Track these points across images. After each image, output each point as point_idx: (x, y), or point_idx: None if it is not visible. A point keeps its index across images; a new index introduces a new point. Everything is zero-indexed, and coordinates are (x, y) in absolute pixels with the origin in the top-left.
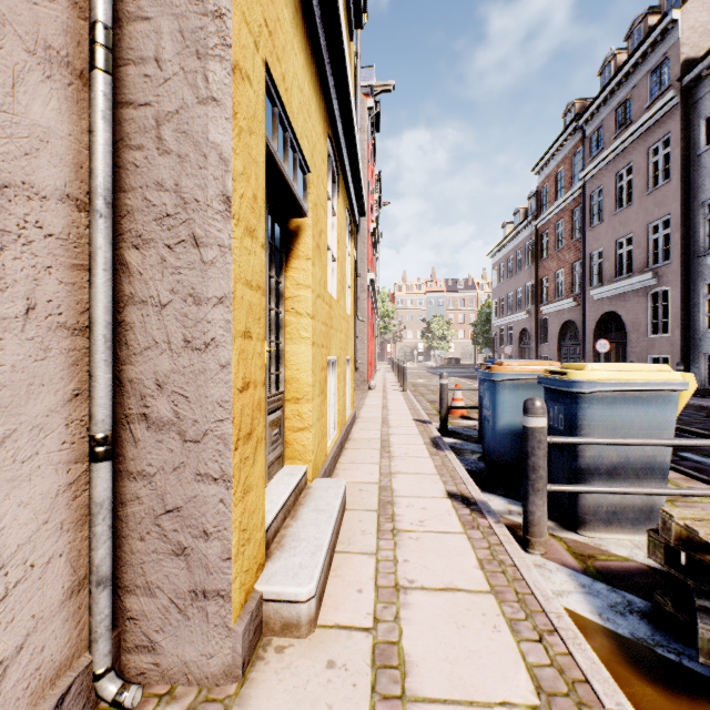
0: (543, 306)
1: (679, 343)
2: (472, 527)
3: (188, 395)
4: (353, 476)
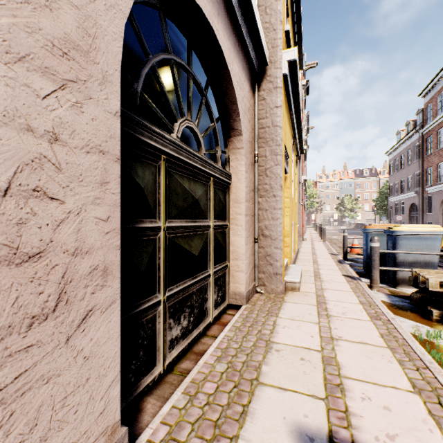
0: (427, 188)
1: None
2: (350, 282)
3: (272, 230)
4: (302, 268)
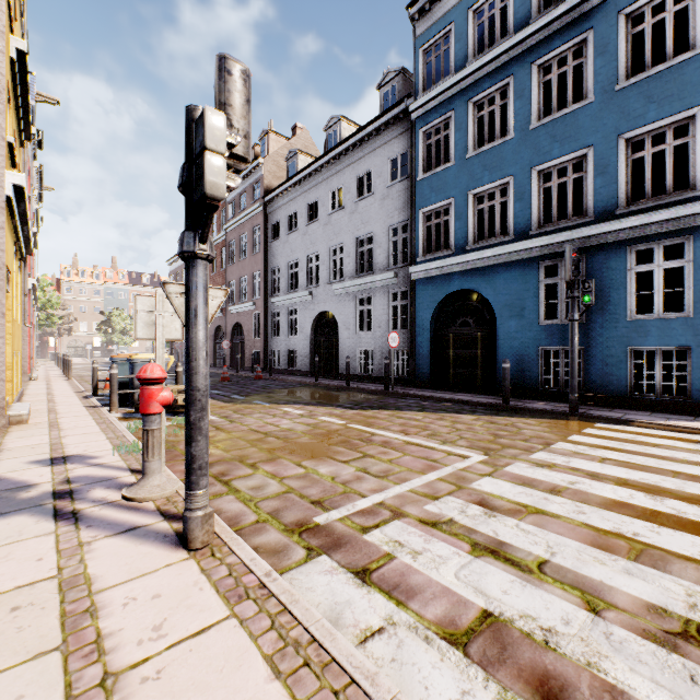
0: None
1: (263, 343)
2: (91, 410)
3: None
4: (31, 408)
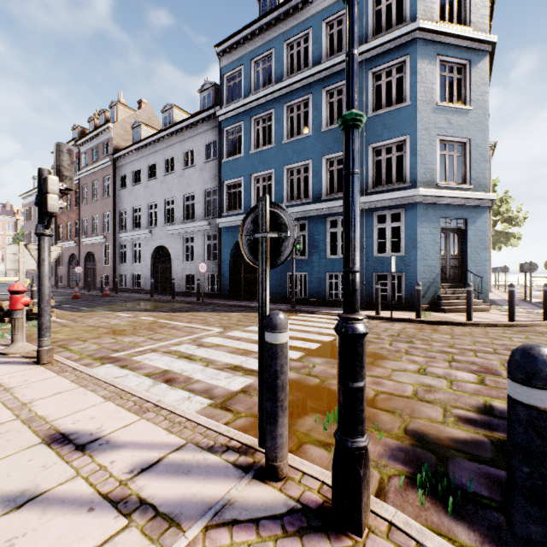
0: (59, 243)
1: (113, 269)
2: None
3: None
4: None
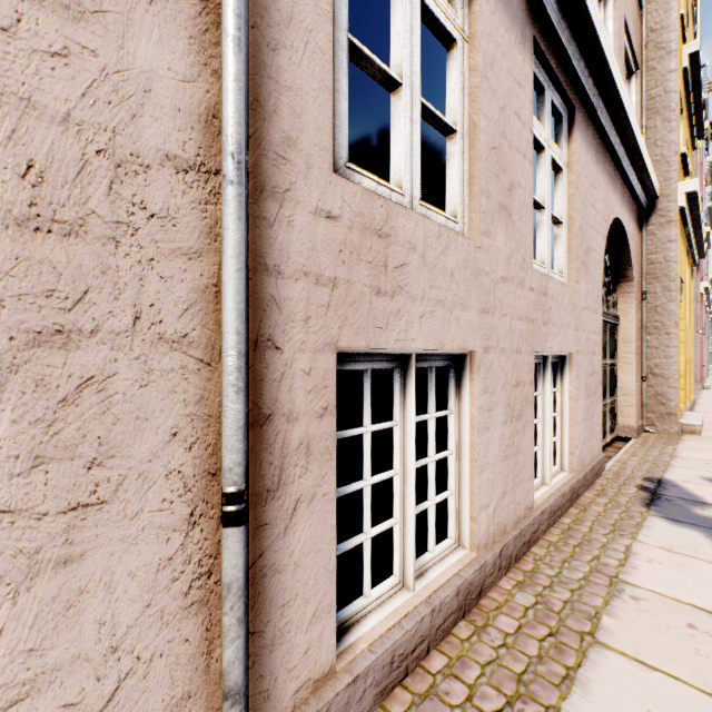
0: None
1: None
2: None
3: (664, 368)
4: (703, 420)
